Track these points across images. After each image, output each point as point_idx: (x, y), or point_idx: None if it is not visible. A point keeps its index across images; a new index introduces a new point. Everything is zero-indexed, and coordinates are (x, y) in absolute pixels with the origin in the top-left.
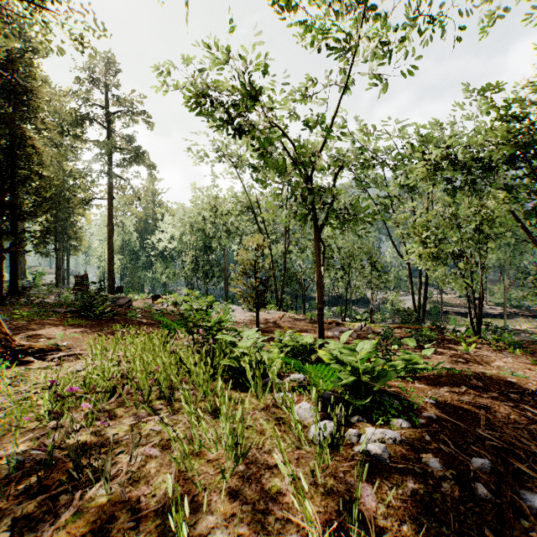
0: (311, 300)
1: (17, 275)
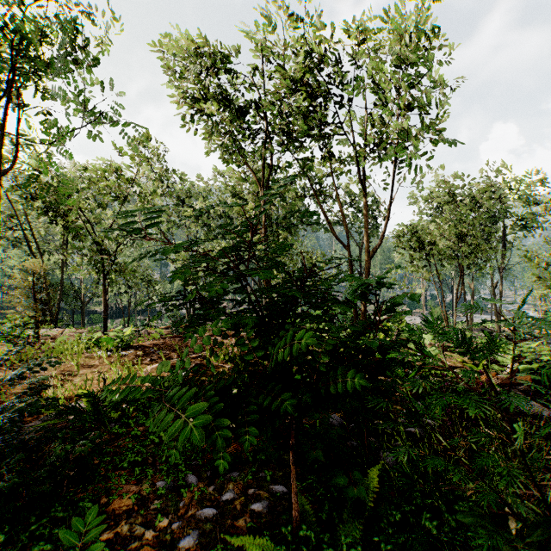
0: (91, 314)
1: None
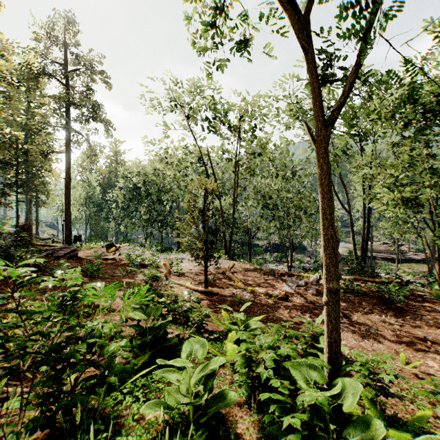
0: (255, 247)
1: None
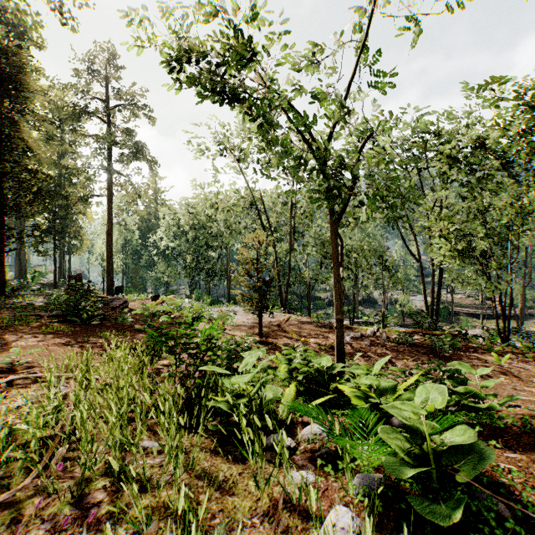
0: (316, 300)
1: (4, 275)
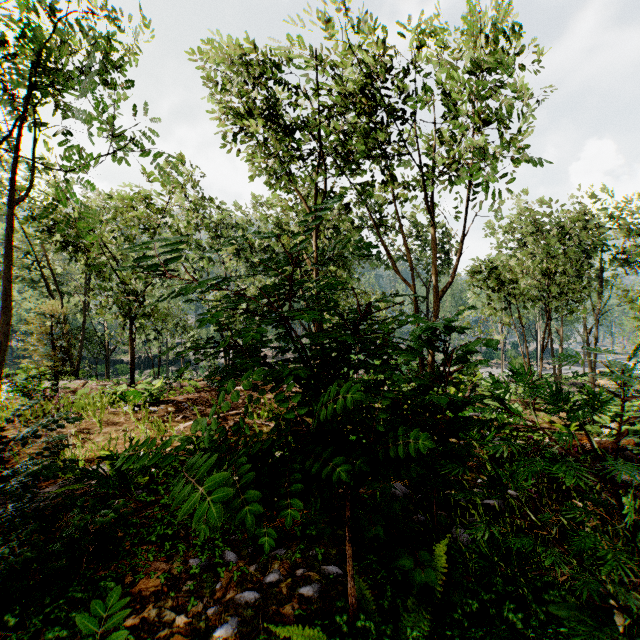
0: (117, 364)
1: None
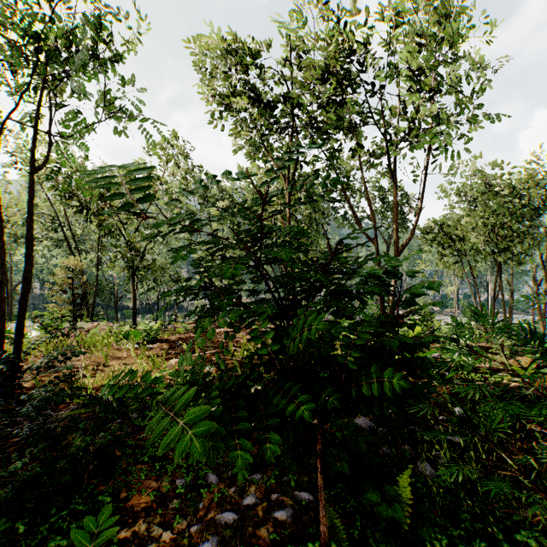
0: (124, 310)
1: None
